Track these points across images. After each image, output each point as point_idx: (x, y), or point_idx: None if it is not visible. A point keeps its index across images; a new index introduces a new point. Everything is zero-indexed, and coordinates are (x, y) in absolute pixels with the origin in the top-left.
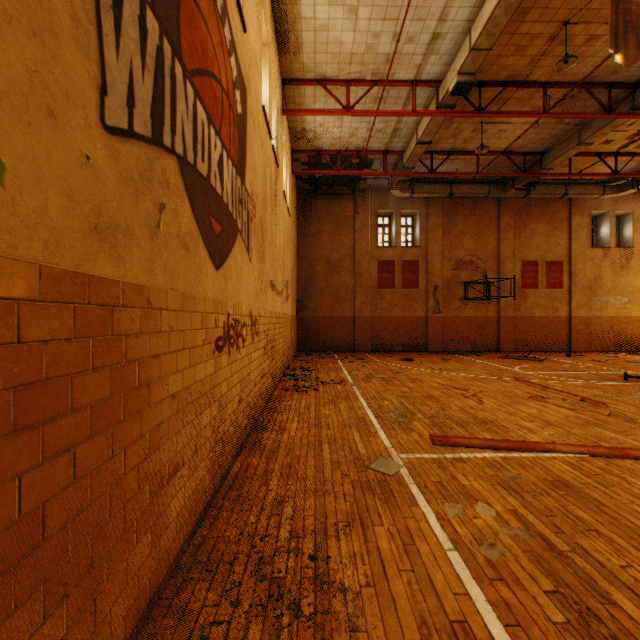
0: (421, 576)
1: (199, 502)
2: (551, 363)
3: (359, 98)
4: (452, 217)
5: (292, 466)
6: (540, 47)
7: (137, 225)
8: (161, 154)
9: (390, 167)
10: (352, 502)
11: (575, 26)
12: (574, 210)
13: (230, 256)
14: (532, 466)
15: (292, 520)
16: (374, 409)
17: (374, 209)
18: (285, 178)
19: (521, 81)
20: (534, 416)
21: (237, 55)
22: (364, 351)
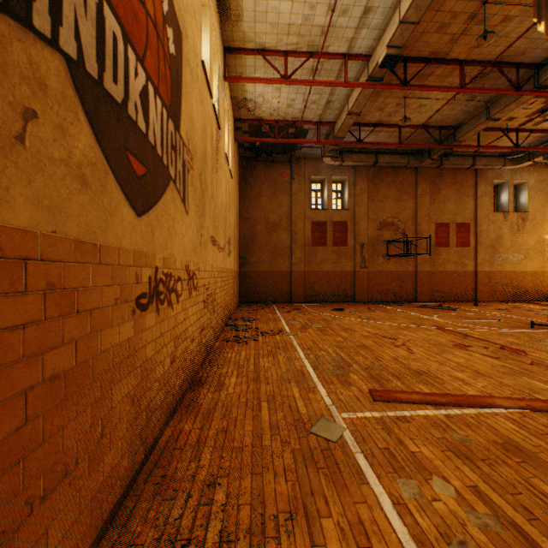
0: None
1: (108, 498)
2: (463, 312)
3: (296, 68)
4: (376, 183)
5: (228, 432)
6: (460, 25)
7: None
8: (27, 37)
9: (323, 137)
10: (294, 481)
11: (493, 6)
12: (479, 179)
13: (159, 204)
14: (477, 425)
15: (224, 513)
16: (312, 360)
17: (308, 175)
18: (227, 142)
19: (441, 58)
20: (463, 366)
21: None
22: (299, 302)
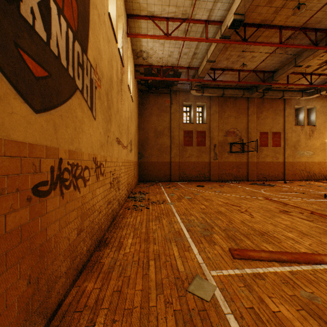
0: None
1: None
2: (279, 187)
3: (174, 29)
4: (223, 107)
5: (122, 292)
6: (281, 1)
7: None
8: None
9: (190, 77)
10: None
11: None
12: (286, 105)
13: (63, 106)
14: (317, 281)
15: None
16: (186, 223)
17: (181, 102)
18: (129, 78)
19: (268, 24)
20: (290, 227)
21: None
22: (176, 181)
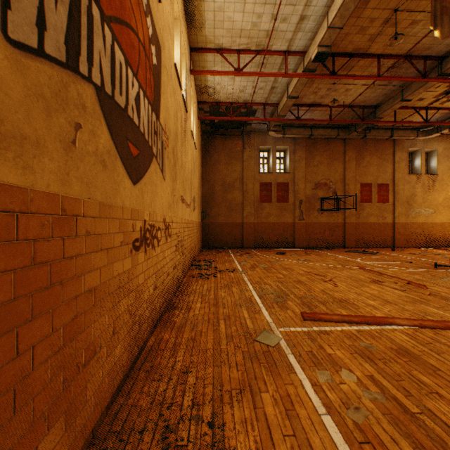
0: (302, 441)
1: (117, 376)
2: (382, 255)
3: (246, 63)
4: (312, 152)
5: (195, 339)
6: (377, 28)
7: (49, 139)
8: (77, 79)
9: (268, 115)
10: (243, 371)
11: (402, 13)
12: (397, 148)
13: (146, 175)
14: (380, 337)
15: (194, 388)
16: (258, 291)
17: (257, 145)
18: (192, 121)
19: (363, 53)
20: (376, 296)
21: (152, 18)
22: (250, 247)
